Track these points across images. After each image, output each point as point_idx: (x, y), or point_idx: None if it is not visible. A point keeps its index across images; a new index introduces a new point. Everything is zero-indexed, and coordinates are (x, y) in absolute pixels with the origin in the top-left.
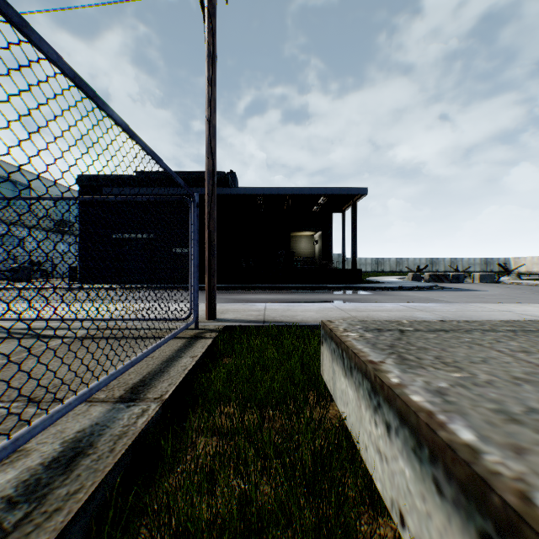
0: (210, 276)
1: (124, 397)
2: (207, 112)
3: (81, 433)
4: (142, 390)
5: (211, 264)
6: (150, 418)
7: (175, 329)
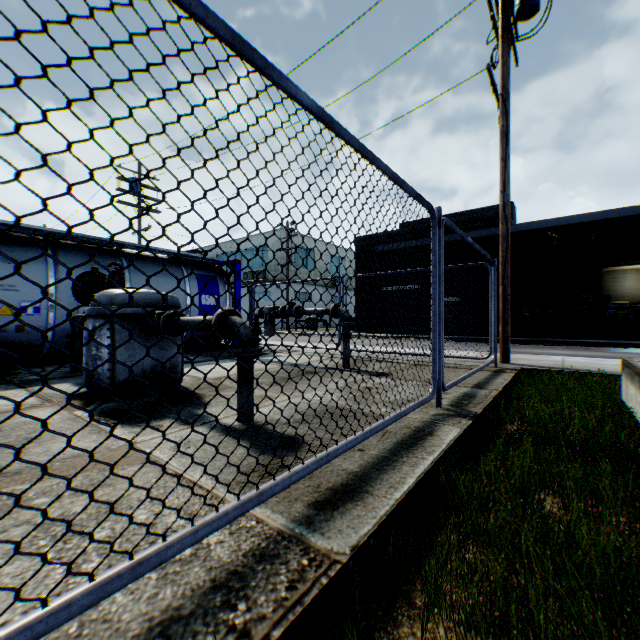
0: (504, 326)
1: (474, 387)
2: (500, 184)
3: (465, 392)
4: (482, 386)
5: (505, 315)
6: (496, 394)
7: (477, 366)
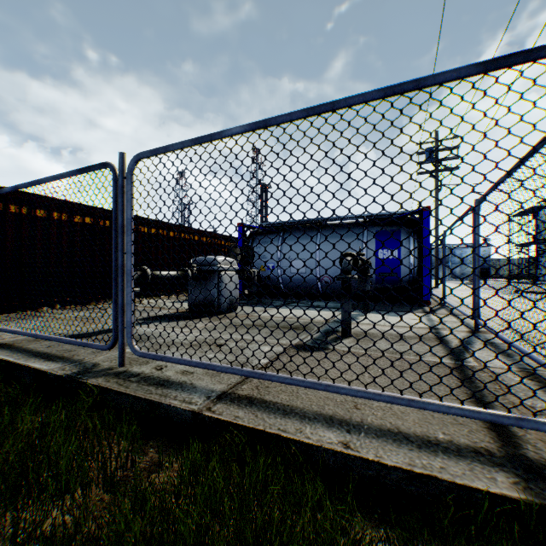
0: None
1: (230, 394)
2: None
3: (189, 384)
4: (238, 401)
5: None
6: (174, 404)
7: None
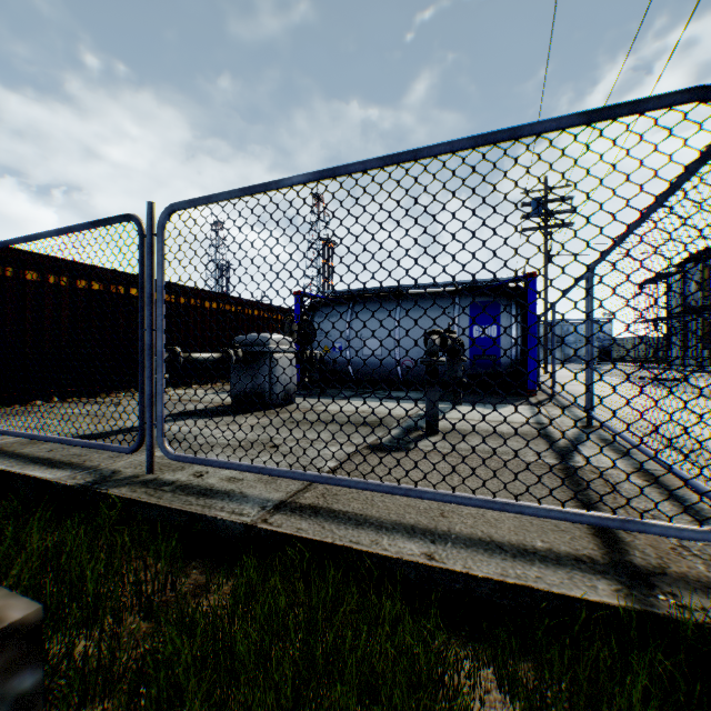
0: None
1: (290, 503)
2: None
3: (238, 493)
4: (300, 512)
5: None
6: (221, 517)
7: None
